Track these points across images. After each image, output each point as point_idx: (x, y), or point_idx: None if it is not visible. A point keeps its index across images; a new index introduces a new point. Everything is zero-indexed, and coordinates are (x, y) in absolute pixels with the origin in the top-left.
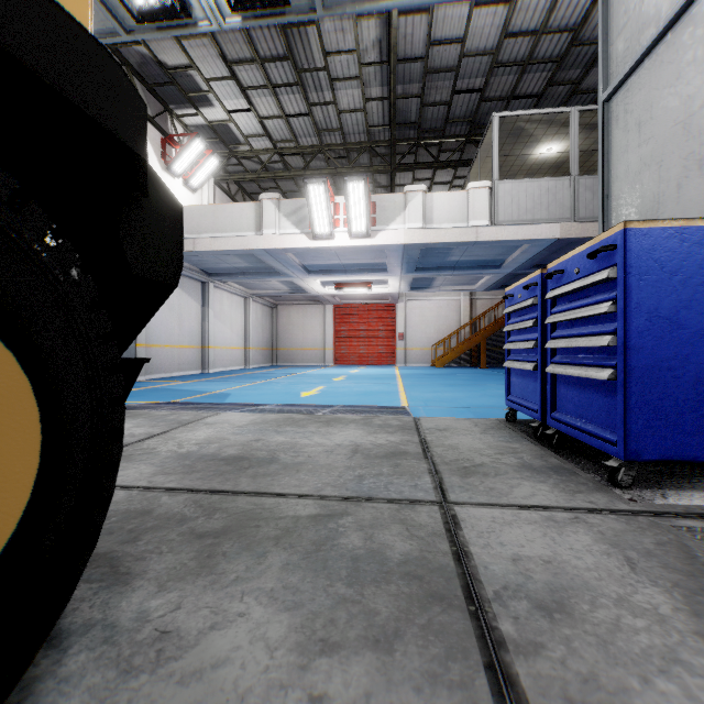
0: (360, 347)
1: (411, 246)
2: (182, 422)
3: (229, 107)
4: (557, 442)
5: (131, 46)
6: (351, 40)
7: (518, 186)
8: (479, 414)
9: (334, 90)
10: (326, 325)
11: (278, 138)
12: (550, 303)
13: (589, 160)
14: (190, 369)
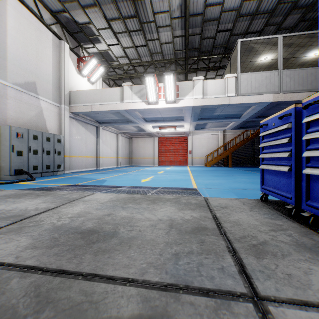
0: (170, 157)
1: (196, 107)
2: (70, 200)
3: (108, 43)
4: (311, 222)
5: (61, 14)
6: (166, 6)
7: (251, 76)
8: (237, 193)
9: (158, 33)
10: (154, 146)
11: (132, 58)
12: (305, 125)
13: (285, 63)
14: (91, 167)
